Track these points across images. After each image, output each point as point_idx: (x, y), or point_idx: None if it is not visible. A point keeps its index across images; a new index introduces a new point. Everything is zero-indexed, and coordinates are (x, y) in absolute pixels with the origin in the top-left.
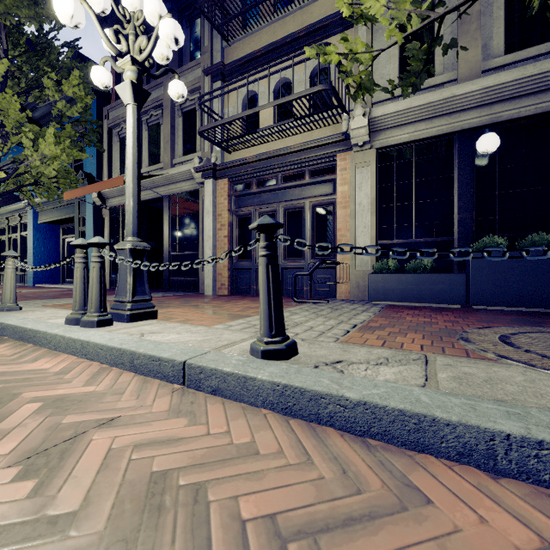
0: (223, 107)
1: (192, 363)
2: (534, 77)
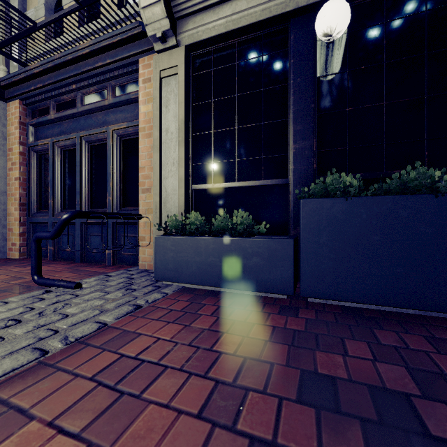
0: (25, 10)
1: None
2: None
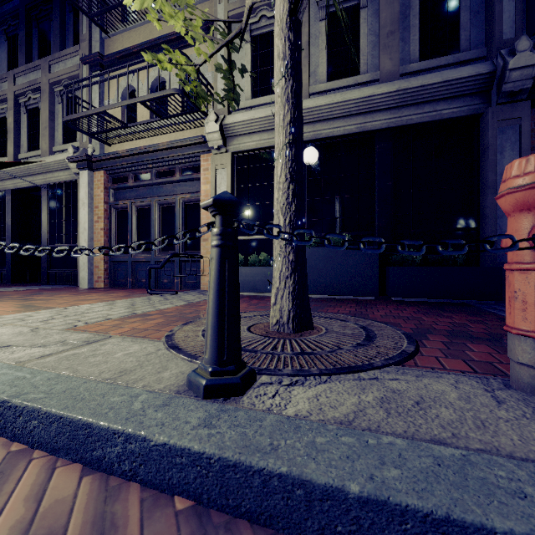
0: (104, 99)
1: None
2: (340, 104)
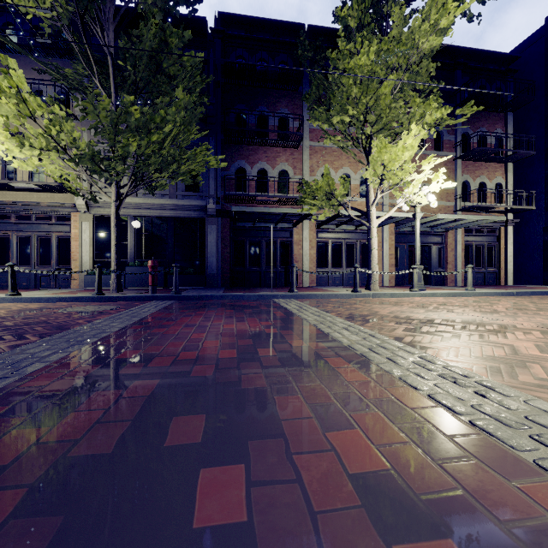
0: None
1: None
2: (150, 204)
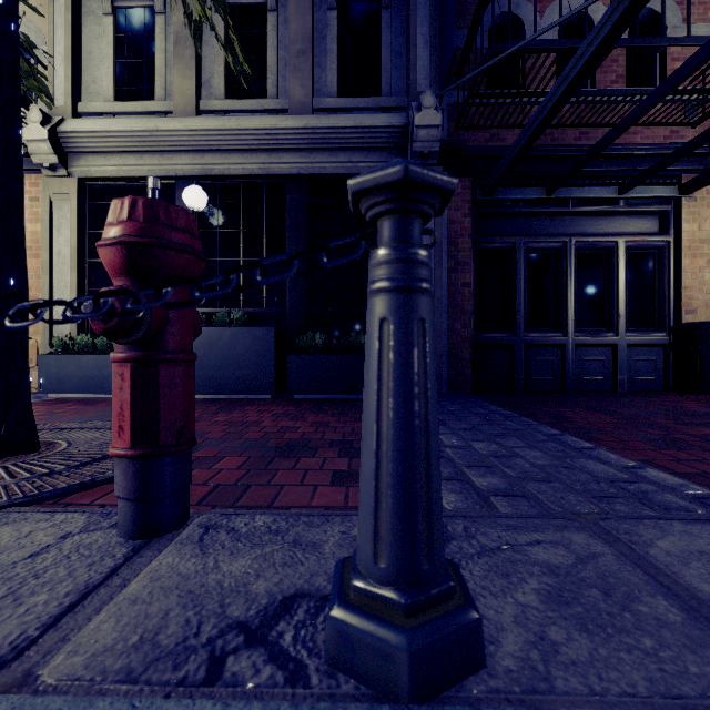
0: None
1: None
2: (235, 132)
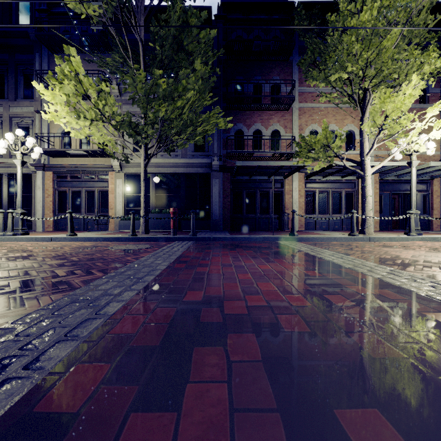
0: (49, 132)
1: (54, 237)
2: (167, 163)
